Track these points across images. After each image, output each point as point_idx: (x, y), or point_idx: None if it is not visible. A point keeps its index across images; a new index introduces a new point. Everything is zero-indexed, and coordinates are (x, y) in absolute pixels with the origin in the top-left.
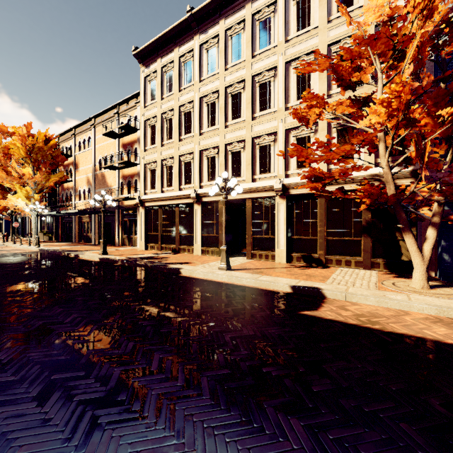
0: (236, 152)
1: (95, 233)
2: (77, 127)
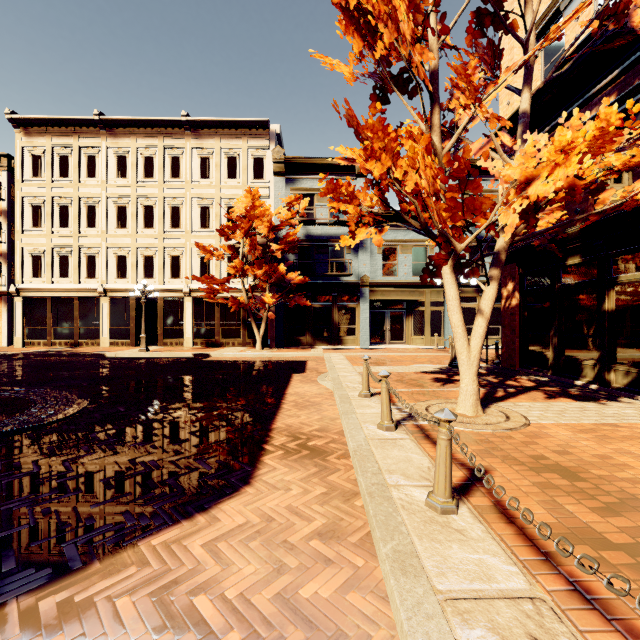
0: (148, 256)
1: None
2: None
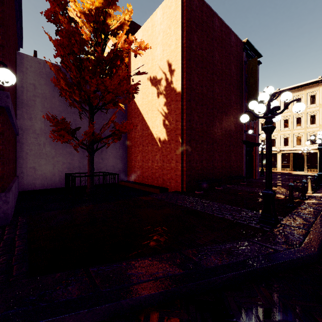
0: (298, 137)
1: None
2: None
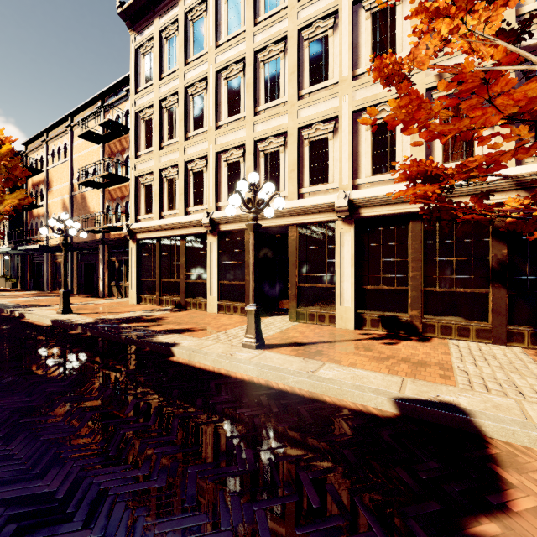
0: (271, 153)
1: (72, 279)
2: (50, 131)
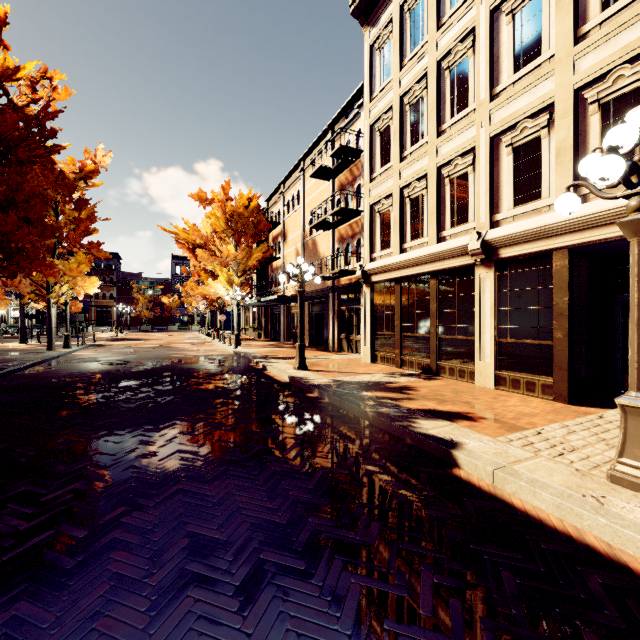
0: (618, 98)
1: (304, 330)
2: (285, 182)
